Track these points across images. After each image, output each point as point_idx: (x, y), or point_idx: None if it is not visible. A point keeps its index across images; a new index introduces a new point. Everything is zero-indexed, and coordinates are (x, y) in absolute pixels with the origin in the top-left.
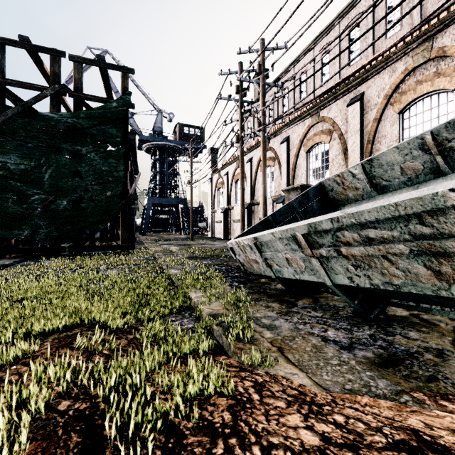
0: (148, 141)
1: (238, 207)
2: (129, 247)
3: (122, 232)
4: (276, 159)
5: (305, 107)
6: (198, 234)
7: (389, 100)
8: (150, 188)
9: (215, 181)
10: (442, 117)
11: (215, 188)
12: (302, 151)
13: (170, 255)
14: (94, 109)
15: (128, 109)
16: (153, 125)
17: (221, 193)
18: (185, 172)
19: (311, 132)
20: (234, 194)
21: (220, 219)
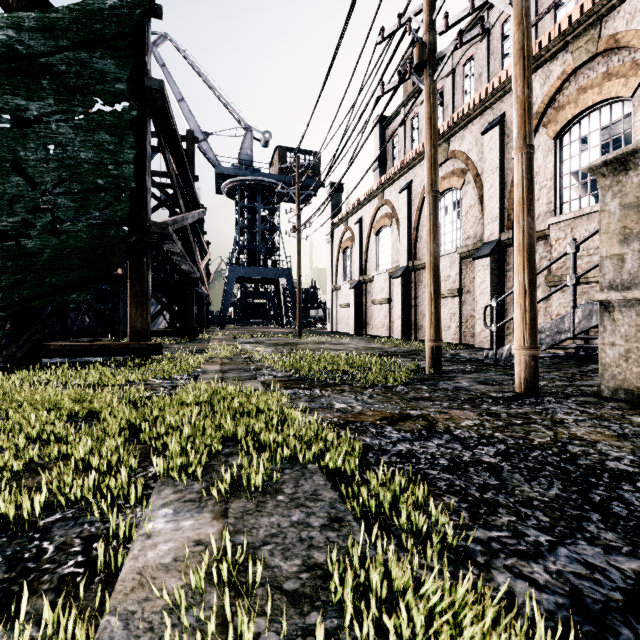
0: (231, 178)
1: (382, 276)
2: (149, 349)
3: (132, 313)
4: (467, 172)
5: (555, 30)
6: (310, 327)
7: None
8: (233, 251)
9: (338, 238)
10: None
11: (339, 250)
12: (541, 139)
13: (236, 373)
14: (61, 9)
15: (146, 20)
16: (239, 152)
17: (349, 256)
18: (287, 212)
19: (570, 87)
20: (374, 255)
21: (348, 300)
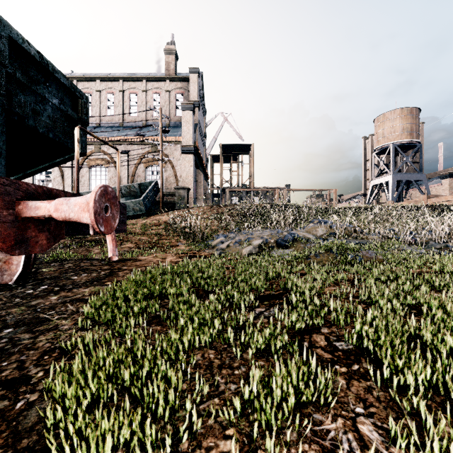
0: None
1: None
2: None
3: None
4: None
5: None
6: None
7: (85, 160)
8: None
9: None
10: (105, 176)
11: None
12: None
13: None
14: None
15: None
16: None
17: None
18: None
19: None
20: None
21: None
